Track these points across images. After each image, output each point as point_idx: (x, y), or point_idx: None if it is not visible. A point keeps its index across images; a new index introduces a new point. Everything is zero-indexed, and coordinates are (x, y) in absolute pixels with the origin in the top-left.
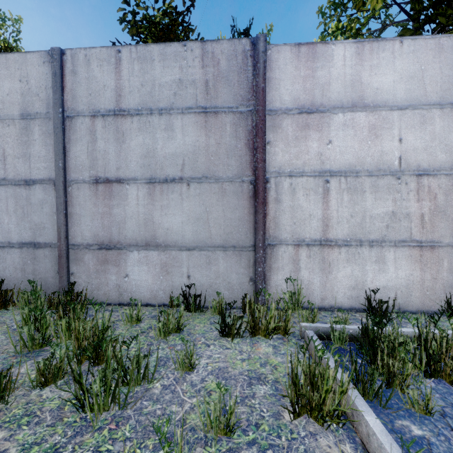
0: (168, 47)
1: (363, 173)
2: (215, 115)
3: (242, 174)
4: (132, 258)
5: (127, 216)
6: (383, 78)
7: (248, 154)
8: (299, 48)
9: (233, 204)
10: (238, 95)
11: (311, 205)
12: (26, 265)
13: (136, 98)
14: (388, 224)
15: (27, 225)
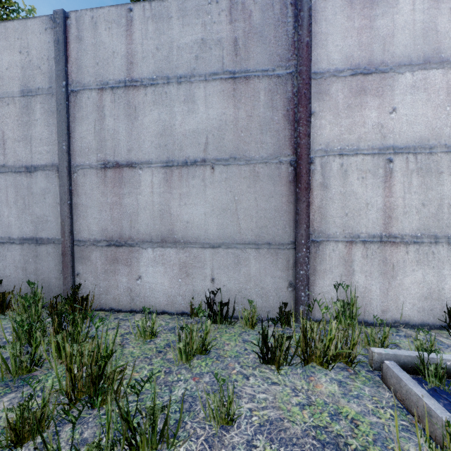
0: None
1: (439, 149)
2: (246, 80)
3: (279, 153)
4: (146, 257)
5: (140, 206)
6: None
7: (288, 128)
8: None
9: (268, 191)
10: (275, 54)
11: (369, 191)
12: (27, 264)
13: (151, 65)
14: None
15: (28, 218)
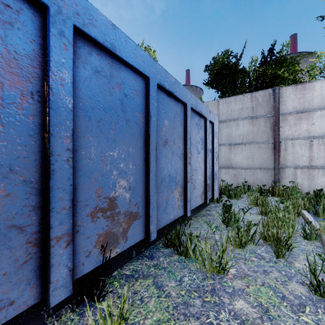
0: (237, 97)
1: None
2: (256, 119)
3: (268, 140)
4: (222, 172)
5: (221, 157)
6: None
7: (271, 132)
8: (296, 86)
9: (264, 152)
10: (266, 110)
11: (303, 151)
12: None
13: (225, 116)
14: None
15: None
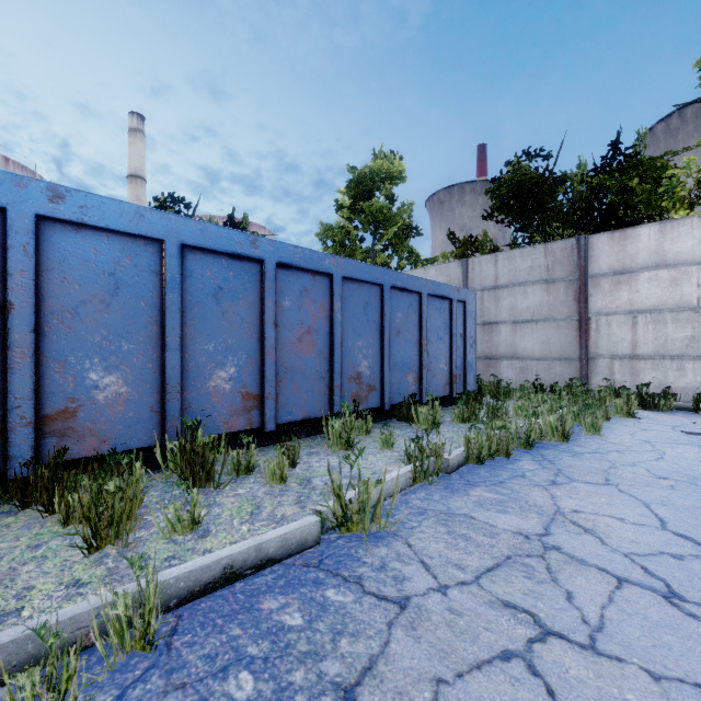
0: (524, 250)
1: (665, 310)
2: (553, 283)
3: (571, 316)
4: (503, 364)
5: (500, 341)
6: (683, 245)
7: (575, 304)
8: (613, 234)
9: (565, 334)
10: (568, 270)
11: (623, 333)
12: None
13: (506, 279)
14: (687, 344)
15: None
